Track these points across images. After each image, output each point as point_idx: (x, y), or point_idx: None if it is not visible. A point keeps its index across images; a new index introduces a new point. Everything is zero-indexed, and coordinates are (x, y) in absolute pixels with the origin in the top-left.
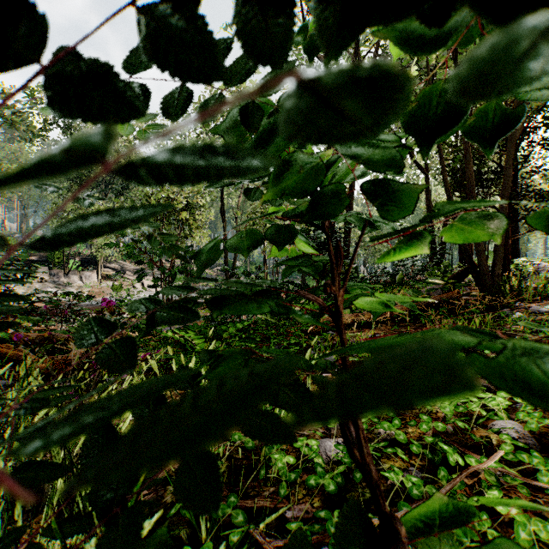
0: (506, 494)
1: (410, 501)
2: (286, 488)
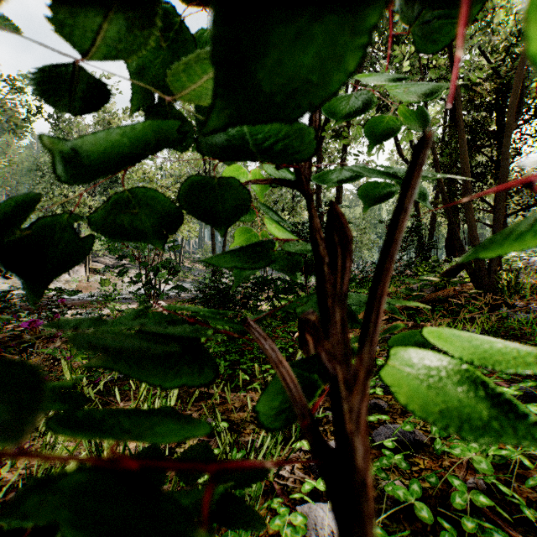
0: None
1: None
2: None
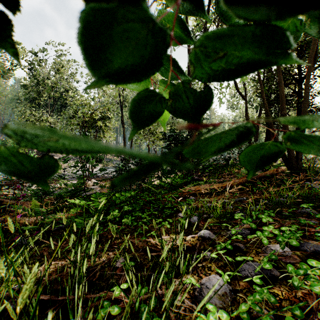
0: None
1: None
2: None
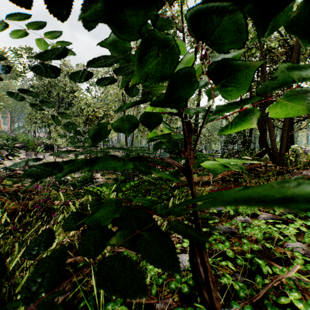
0: (300, 293)
1: (237, 297)
2: (157, 287)
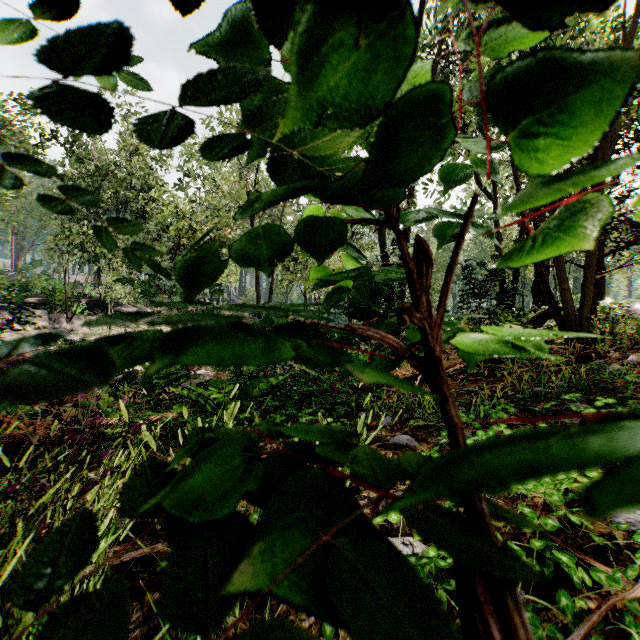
0: None
1: None
2: None
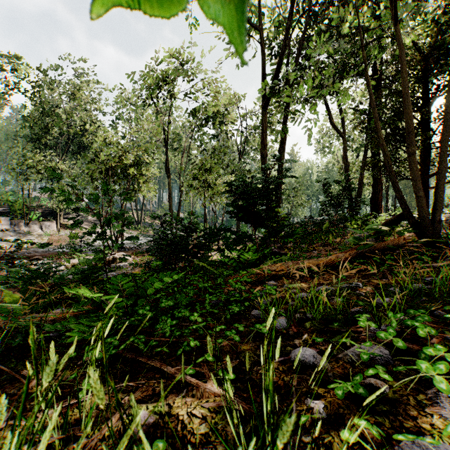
0: None
1: None
2: None
